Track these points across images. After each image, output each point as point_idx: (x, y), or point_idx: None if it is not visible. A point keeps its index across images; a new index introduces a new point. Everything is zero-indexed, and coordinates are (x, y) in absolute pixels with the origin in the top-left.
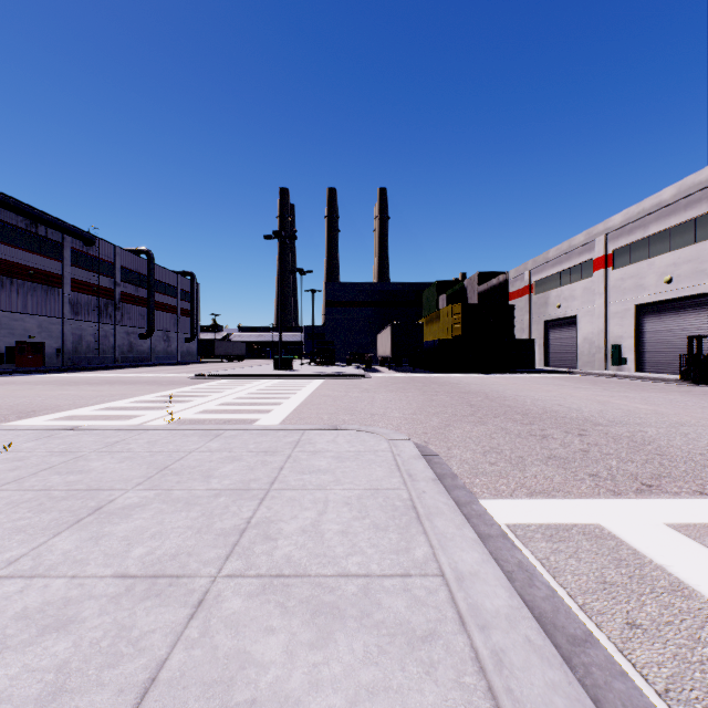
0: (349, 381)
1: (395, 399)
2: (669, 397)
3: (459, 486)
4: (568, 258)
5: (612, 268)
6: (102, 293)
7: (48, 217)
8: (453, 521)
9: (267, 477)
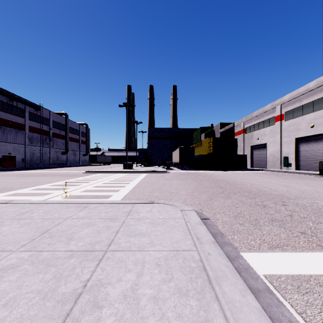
0: (159, 174)
1: (182, 184)
2: (318, 183)
3: (227, 242)
4: (262, 116)
5: (284, 120)
6: (44, 133)
7: (17, 97)
8: (236, 286)
9: (107, 239)
